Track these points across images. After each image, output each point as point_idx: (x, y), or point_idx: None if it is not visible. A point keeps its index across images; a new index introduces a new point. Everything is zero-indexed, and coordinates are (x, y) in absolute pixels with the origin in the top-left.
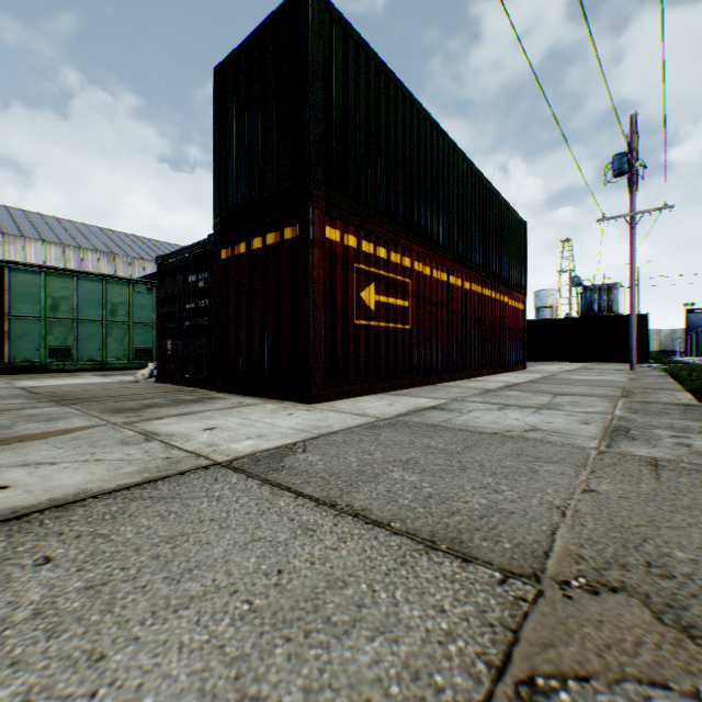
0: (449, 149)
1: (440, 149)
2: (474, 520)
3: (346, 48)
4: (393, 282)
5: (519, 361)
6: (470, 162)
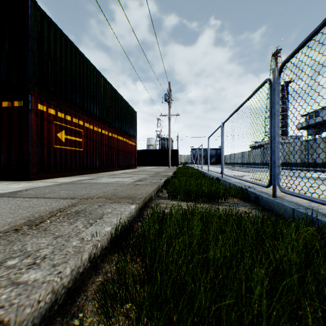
0: (102, 79)
1: (97, 78)
2: (80, 195)
3: (49, 29)
4: (74, 130)
5: (134, 165)
6: (111, 85)
